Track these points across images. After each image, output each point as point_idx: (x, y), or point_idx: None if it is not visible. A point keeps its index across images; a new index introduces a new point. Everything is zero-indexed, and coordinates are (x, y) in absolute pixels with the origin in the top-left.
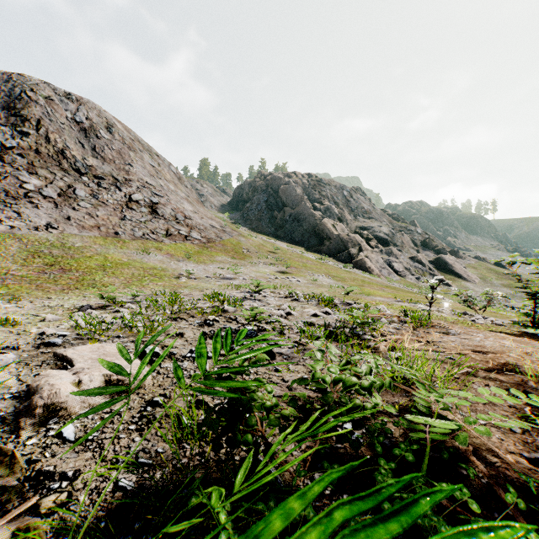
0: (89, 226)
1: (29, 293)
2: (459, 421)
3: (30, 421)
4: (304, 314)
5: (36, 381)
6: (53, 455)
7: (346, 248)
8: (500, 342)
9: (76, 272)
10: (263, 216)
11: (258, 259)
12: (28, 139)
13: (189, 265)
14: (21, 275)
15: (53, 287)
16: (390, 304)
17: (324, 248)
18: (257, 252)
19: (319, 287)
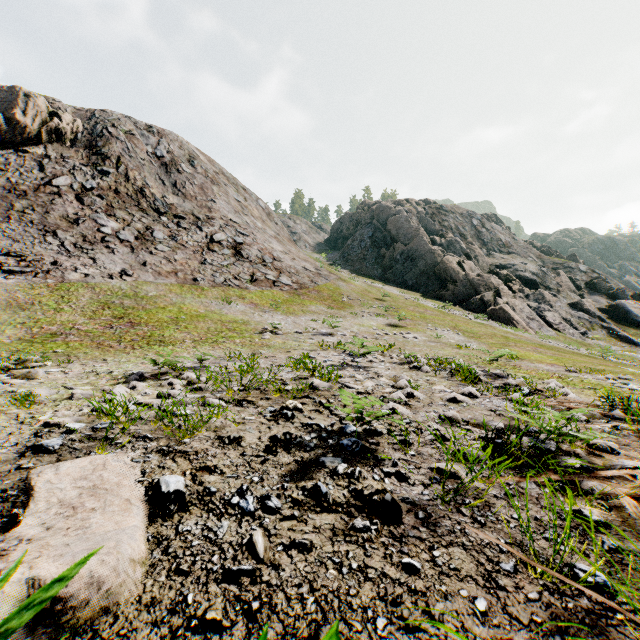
0: (166, 273)
1: (86, 353)
2: None
3: None
4: (434, 396)
5: None
6: None
7: (477, 293)
8: None
9: (145, 326)
10: (367, 256)
11: (362, 309)
12: (107, 178)
13: (275, 317)
14: (85, 330)
15: (115, 345)
16: (561, 376)
17: (447, 294)
18: (360, 299)
19: (446, 347)
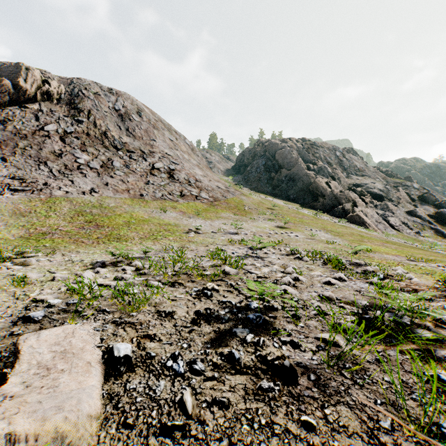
0: (121, 190)
1: (66, 246)
2: None
3: None
4: (313, 280)
5: None
6: None
7: (340, 204)
8: None
9: (107, 228)
10: (261, 178)
11: (258, 215)
12: (81, 125)
13: (197, 221)
14: (66, 231)
15: (86, 241)
16: (404, 264)
17: (318, 205)
18: (257, 209)
19: (319, 243)
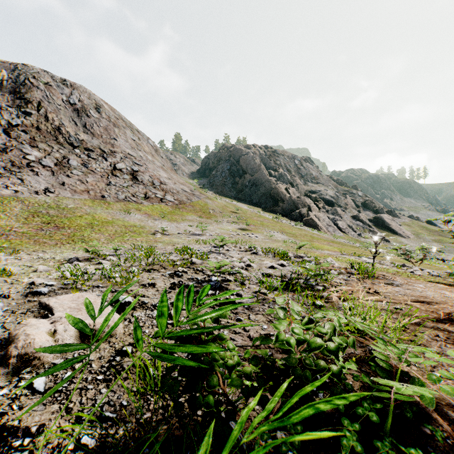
0: (80, 191)
1: (28, 247)
2: (416, 375)
3: (4, 371)
4: (262, 266)
5: (16, 329)
6: (21, 407)
7: (297, 209)
8: (440, 292)
9: (68, 229)
10: (226, 182)
11: (222, 218)
12: (30, 118)
13: (163, 223)
14: (22, 232)
15: (48, 242)
16: (337, 257)
17: (278, 209)
18: (221, 212)
19: (275, 242)
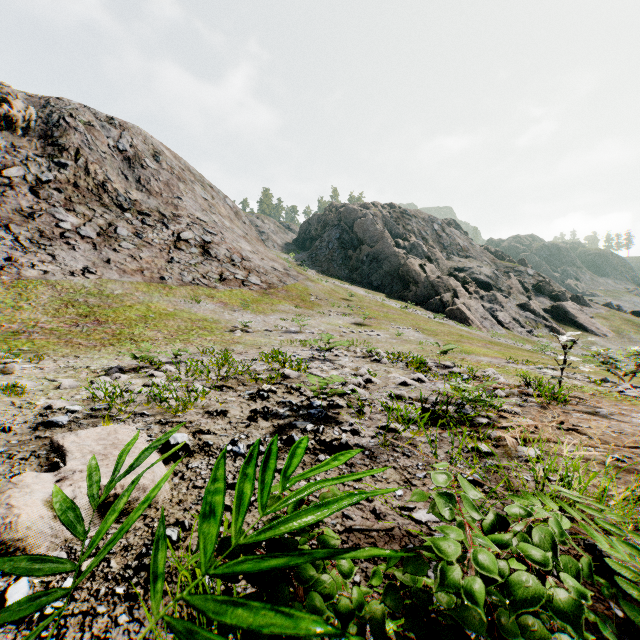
0: (131, 271)
1: (56, 350)
2: None
3: None
4: (389, 382)
5: (2, 492)
6: None
7: (437, 294)
8: None
9: (113, 324)
10: (335, 257)
11: (329, 308)
12: (65, 171)
13: (245, 316)
14: (50, 328)
15: (84, 343)
16: (500, 367)
17: (410, 295)
18: (327, 299)
19: (405, 343)
